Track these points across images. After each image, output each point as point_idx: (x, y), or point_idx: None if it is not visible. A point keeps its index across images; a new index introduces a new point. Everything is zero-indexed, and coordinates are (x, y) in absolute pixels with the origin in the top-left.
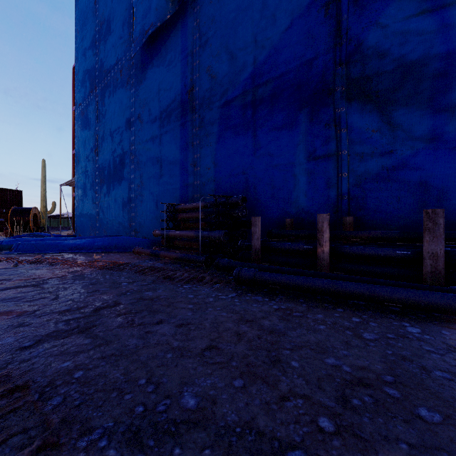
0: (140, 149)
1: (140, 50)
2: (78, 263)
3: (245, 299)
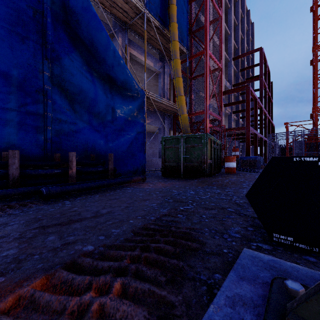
0: None
1: None
2: None
3: (79, 199)
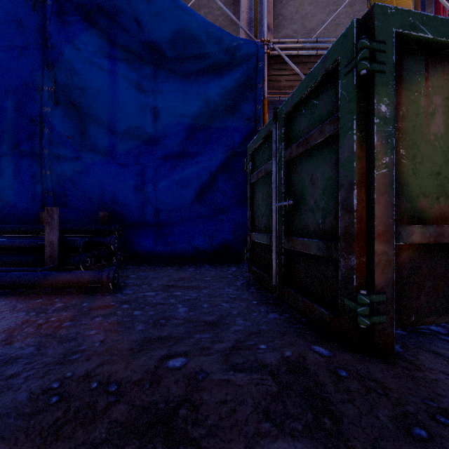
0: None
1: None
2: None
3: None
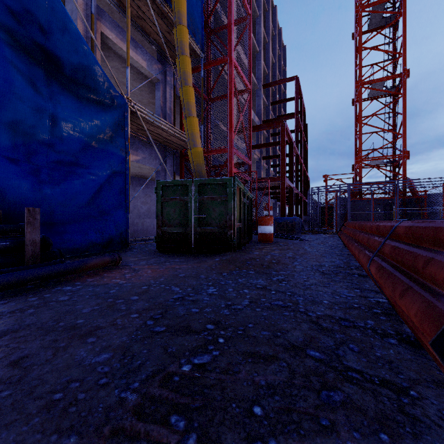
0: None
1: None
2: None
3: None
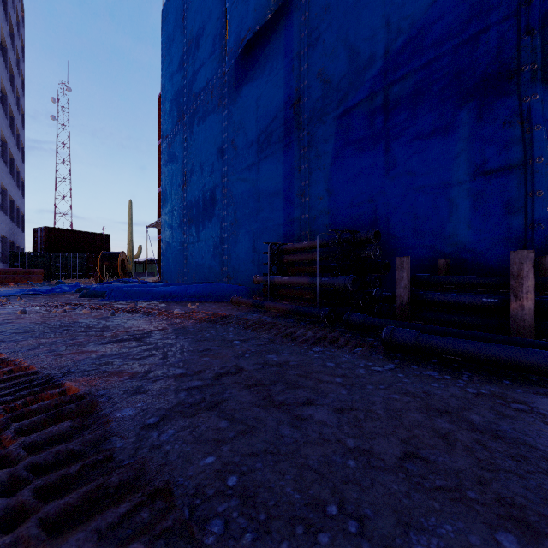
0: (233, 181)
1: (233, 65)
2: (174, 313)
3: (413, 374)
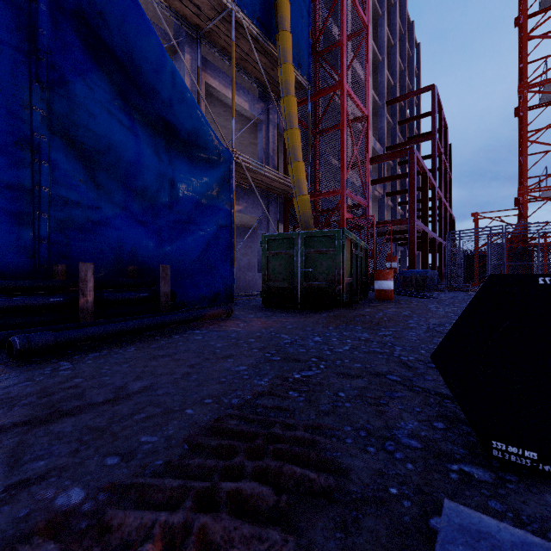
0: None
1: None
2: None
3: (92, 358)
